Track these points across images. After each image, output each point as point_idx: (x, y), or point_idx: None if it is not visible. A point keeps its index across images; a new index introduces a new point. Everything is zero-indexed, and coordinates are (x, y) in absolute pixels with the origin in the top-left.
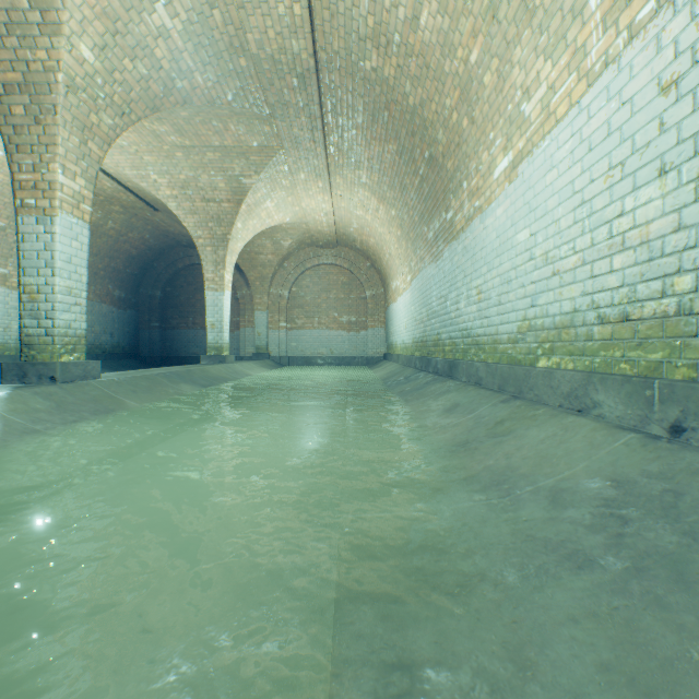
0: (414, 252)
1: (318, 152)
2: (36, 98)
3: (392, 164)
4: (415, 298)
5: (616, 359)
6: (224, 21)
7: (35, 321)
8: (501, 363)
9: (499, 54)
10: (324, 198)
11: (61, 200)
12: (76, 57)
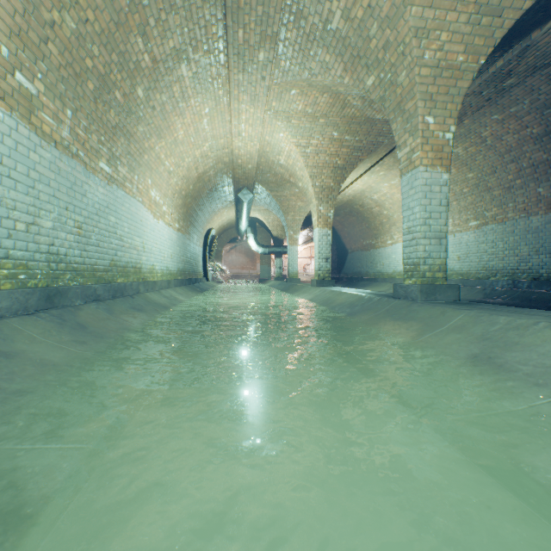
0: None
1: None
2: None
3: None
4: None
5: None
6: None
7: None
8: None
9: None
10: None
11: None
12: None
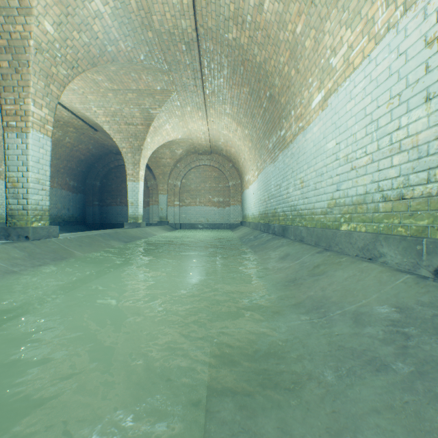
0: (260, 157)
1: (198, 93)
2: (16, 56)
3: (246, 100)
4: (260, 186)
5: (395, 225)
6: (138, 7)
7: (16, 200)
8: (317, 227)
9: (315, 26)
10: (203, 122)
11: (32, 122)
12: (42, 30)
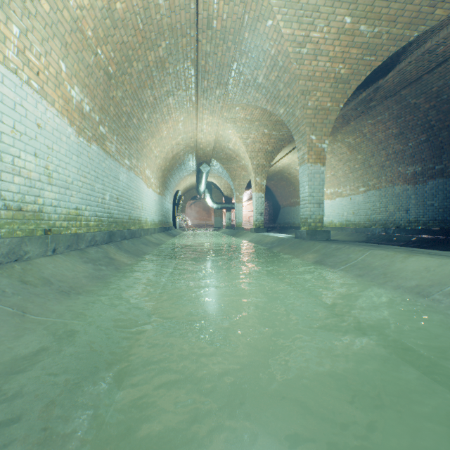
0: None
1: None
2: None
3: None
4: None
5: (16, 229)
6: None
7: None
8: None
9: None
10: None
11: None
12: None
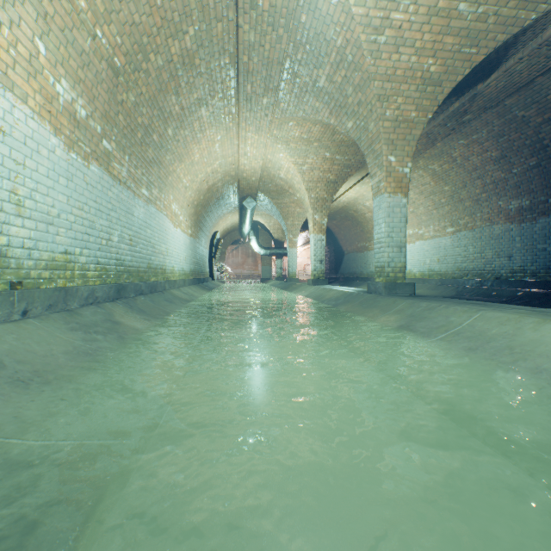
0: None
1: None
2: None
3: None
4: None
5: None
6: None
7: None
8: None
9: None
10: None
11: None
12: None
